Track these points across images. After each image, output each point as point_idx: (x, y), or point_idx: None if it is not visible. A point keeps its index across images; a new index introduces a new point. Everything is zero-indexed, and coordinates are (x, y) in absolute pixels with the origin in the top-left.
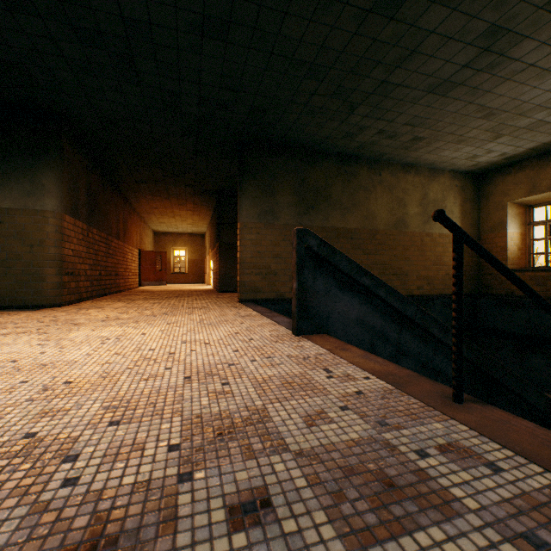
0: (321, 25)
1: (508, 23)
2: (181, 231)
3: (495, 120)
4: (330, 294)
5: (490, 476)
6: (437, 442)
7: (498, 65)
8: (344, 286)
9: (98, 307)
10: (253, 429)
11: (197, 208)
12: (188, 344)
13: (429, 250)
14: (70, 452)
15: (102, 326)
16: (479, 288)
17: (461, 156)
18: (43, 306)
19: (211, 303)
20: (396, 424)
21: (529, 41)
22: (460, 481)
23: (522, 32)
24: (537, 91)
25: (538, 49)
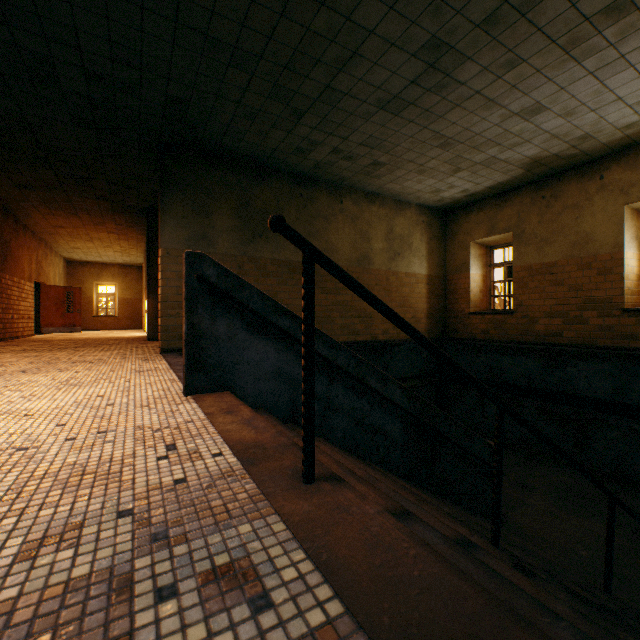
0: None
1: (449, 38)
2: (107, 260)
3: (452, 152)
4: (236, 340)
5: (243, 624)
6: (216, 563)
7: (446, 86)
8: (256, 328)
9: None
10: None
11: (123, 231)
12: None
13: (395, 291)
14: None
15: None
16: (445, 332)
17: (425, 189)
18: None
19: (117, 355)
20: (184, 533)
21: (472, 64)
22: None
23: (464, 51)
24: (487, 124)
25: (482, 75)
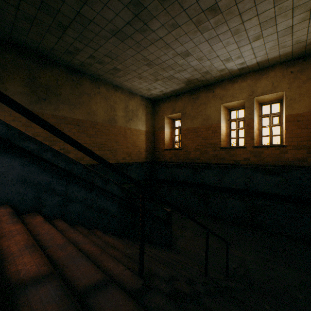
0: None
1: (143, 1)
2: None
3: (153, 69)
4: None
5: None
6: None
7: (145, 30)
8: (2, 148)
9: None
10: None
11: None
12: None
13: (129, 138)
14: None
15: None
16: (154, 159)
17: (143, 87)
18: None
19: None
20: None
21: (156, 21)
22: None
23: (151, 12)
24: (167, 57)
25: (162, 28)
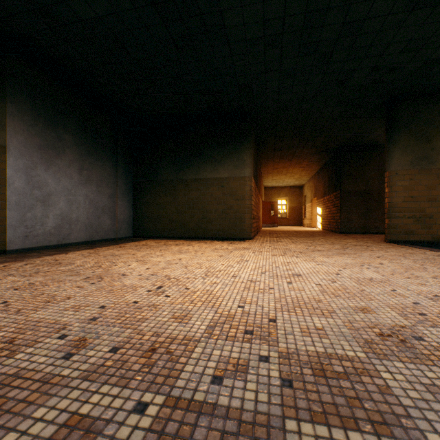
0: None
1: None
2: (284, 185)
3: None
4: None
5: None
6: None
7: None
8: None
9: (277, 241)
10: None
11: (309, 165)
12: None
13: None
14: None
15: (325, 255)
16: None
17: None
18: (244, 239)
19: (362, 242)
20: None
21: None
22: None
23: None
24: None
25: None
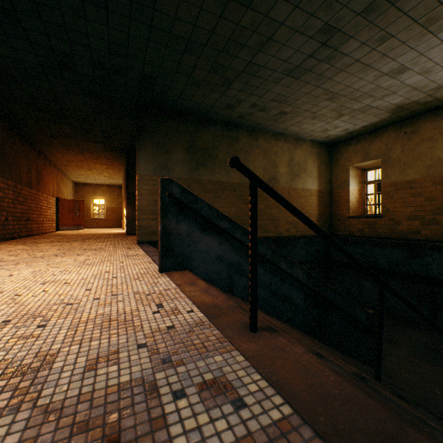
0: (191, 5)
1: (337, 24)
2: (99, 182)
3: (337, 103)
4: (192, 236)
5: (230, 415)
6: (205, 378)
7: (334, 57)
8: (205, 228)
9: None
10: (19, 380)
11: (110, 163)
12: (46, 285)
13: (294, 201)
14: None
15: None
16: (331, 231)
17: (316, 129)
18: None
19: (110, 245)
20: (181, 359)
21: (353, 41)
22: (193, 427)
23: (348, 32)
24: (363, 82)
25: (360, 48)
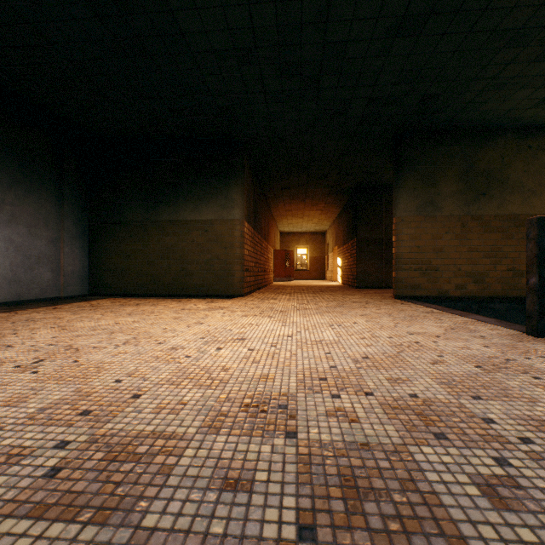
0: None
1: None
2: (303, 230)
3: None
4: None
5: None
6: None
7: None
8: None
9: (272, 298)
10: None
11: (327, 207)
12: (417, 336)
13: None
14: (474, 415)
15: (306, 314)
16: None
17: None
18: (233, 296)
19: (367, 298)
20: None
21: None
22: None
23: None
24: None
25: None
